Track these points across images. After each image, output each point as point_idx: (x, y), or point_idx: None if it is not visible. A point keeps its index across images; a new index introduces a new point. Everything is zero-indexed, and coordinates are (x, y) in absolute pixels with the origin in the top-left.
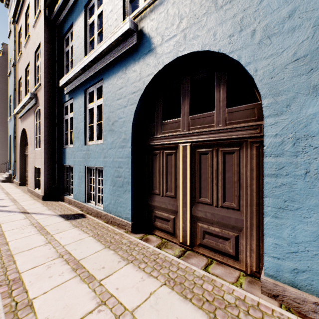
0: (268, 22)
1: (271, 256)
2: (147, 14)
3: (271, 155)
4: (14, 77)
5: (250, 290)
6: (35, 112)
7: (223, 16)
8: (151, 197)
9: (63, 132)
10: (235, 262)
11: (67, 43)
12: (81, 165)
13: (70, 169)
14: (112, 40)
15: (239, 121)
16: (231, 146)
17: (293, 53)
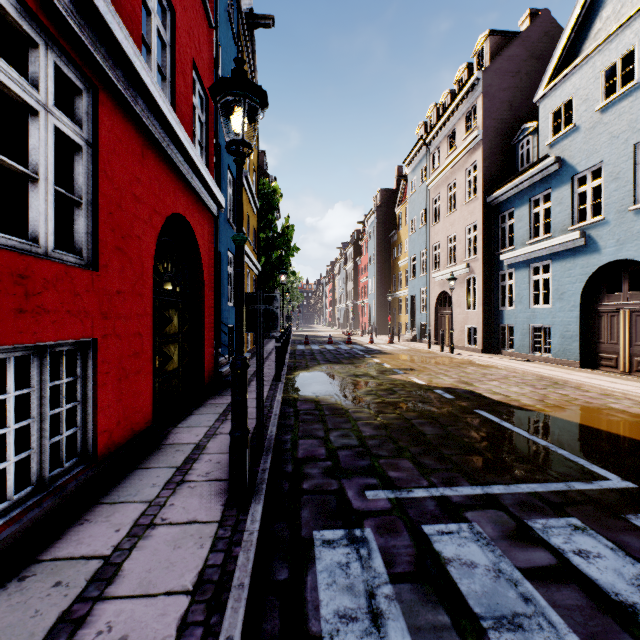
0: None
1: None
2: (593, 226)
3: None
4: (426, 241)
5: None
6: (466, 278)
7: None
8: (597, 345)
9: (498, 296)
10: None
11: (502, 218)
12: (525, 324)
13: (507, 328)
14: (563, 241)
15: None
16: None
17: None
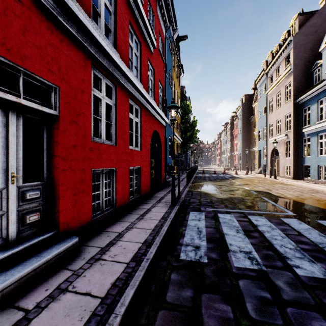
0: None
1: None
2: None
3: None
4: (266, 122)
5: None
6: (285, 141)
7: None
8: None
9: (302, 150)
10: None
11: (304, 110)
12: (315, 165)
13: (307, 166)
14: None
15: None
16: None
17: None
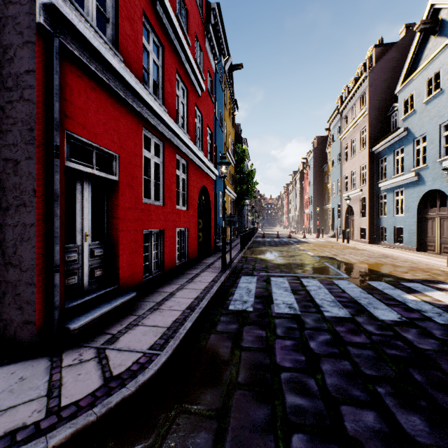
0: None
1: None
2: (422, 169)
3: None
4: (340, 173)
5: None
6: (360, 198)
7: (444, 181)
8: (425, 238)
9: (379, 209)
10: None
11: (381, 161)
12: (391, 226)
13: (383, 228)
14: (407, 177)
15: None
16: None
17: None
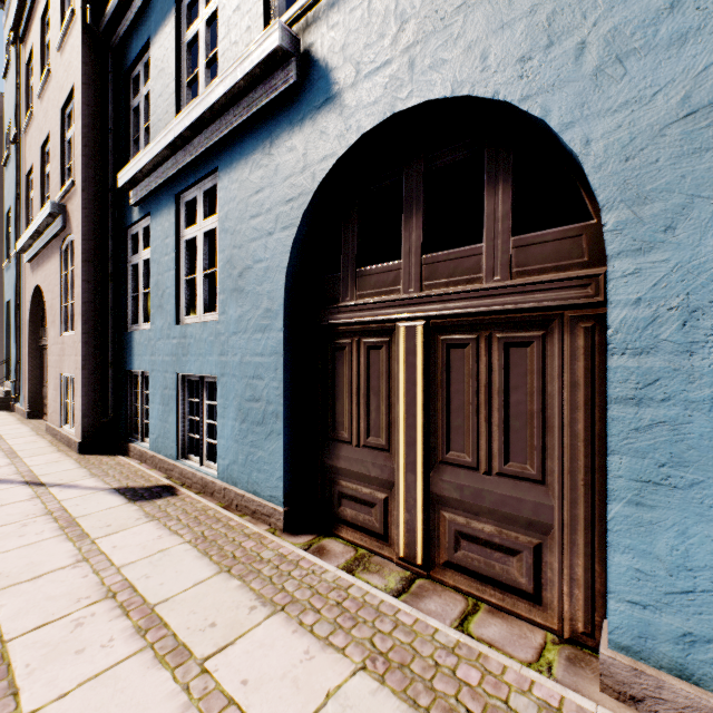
0: (619, 23)
1: (625, 600)
2: (321, 12)
3: (627, 350)
4: (17, 168)
5: (573, 682)
6: (63, 248)
7: (504, 12)
8: (331, 447)
9: (127, 294)
10: (533, 608)
11: (137, 87)
12: (169, 372)
13: (143, 381)
14: (239, 76)
15: (542, 268)
16: (524, 327)
17: (683, 97)
